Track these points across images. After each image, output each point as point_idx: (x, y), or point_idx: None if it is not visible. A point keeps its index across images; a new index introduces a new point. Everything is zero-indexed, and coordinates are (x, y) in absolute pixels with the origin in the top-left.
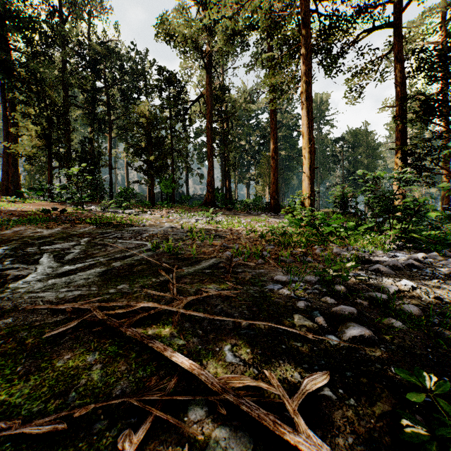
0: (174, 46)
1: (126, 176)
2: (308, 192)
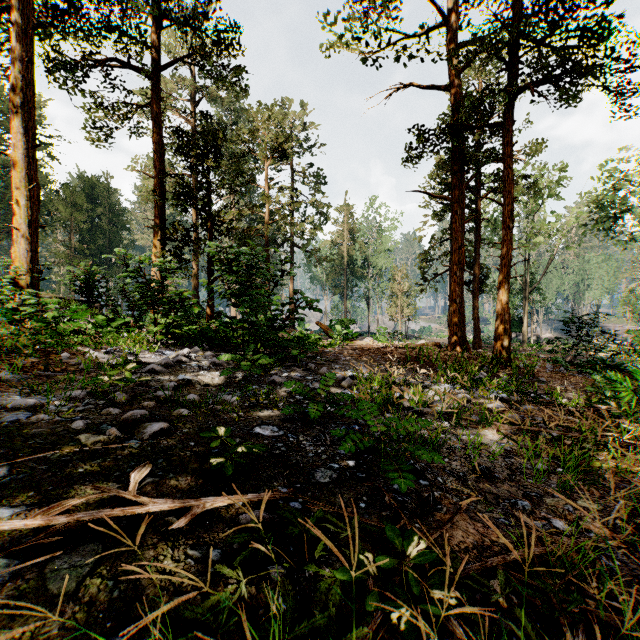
0: None
1: None
2: (27, 264)
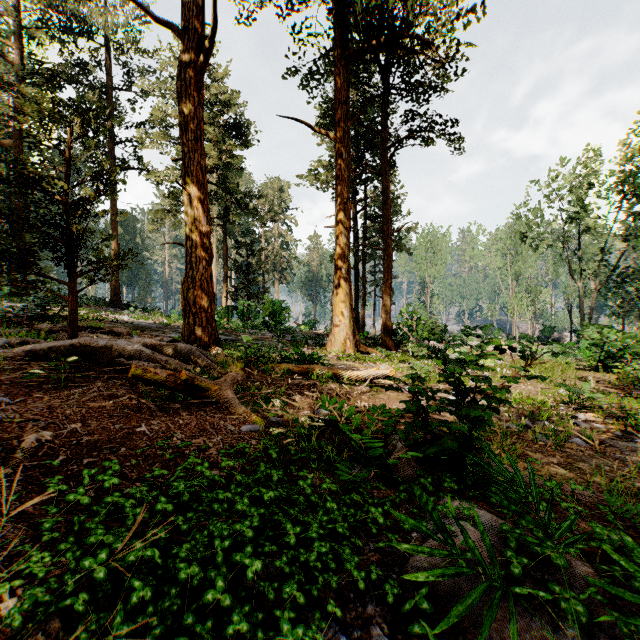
0: None
1: None
2: None
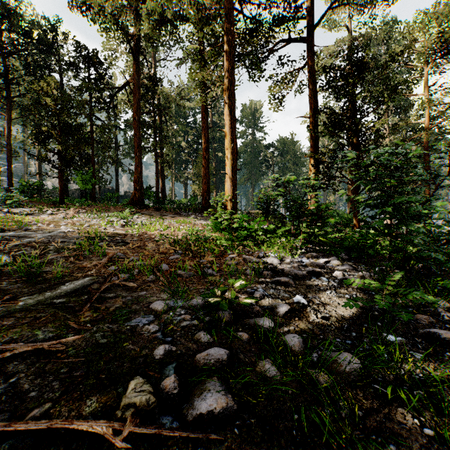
0: (91, 19)
1: (38, 167)
2: (230, 194)
